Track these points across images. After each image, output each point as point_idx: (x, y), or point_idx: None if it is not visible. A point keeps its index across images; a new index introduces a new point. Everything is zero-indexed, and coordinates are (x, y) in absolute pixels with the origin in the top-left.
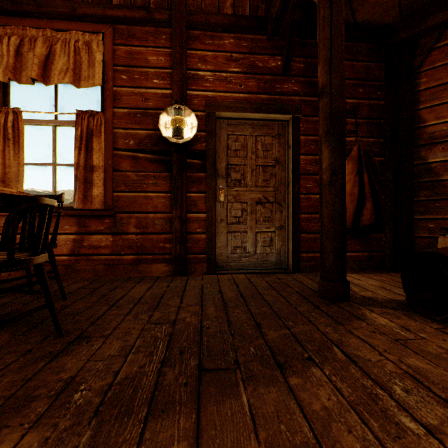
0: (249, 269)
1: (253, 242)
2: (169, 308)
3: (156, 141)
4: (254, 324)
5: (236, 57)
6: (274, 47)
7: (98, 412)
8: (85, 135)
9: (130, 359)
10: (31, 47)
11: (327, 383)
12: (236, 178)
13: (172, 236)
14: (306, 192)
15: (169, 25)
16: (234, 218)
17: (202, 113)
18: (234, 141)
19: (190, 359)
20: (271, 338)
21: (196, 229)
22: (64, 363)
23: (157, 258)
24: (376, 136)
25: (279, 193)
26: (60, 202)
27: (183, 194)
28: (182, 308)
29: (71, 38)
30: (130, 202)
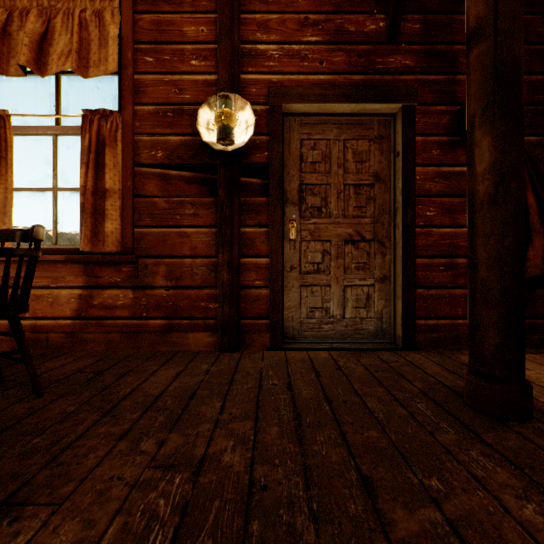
0: (334, 342)
1: (340, 301)
2: (199, 423)
3: (195, 151)
4: (358, 481)
5: (315, 19)
6: (374, 1)
7: None
8: (95, 145)
9: None
10: (23, 23)
11: None
12: (315, 205)
13: (218, 291)
14: (425, 223)
15: None
16: (311, 264)
17: (263, 107)
18: (310, 149)
19: None
20: (405, 538)
21: (253, 281)
22: None
23: (197, 324)
24: (541, 132)
25: (380, 226)
26: (38, 240)
27: (234, 228)
28: (221, 424)
29: (75, 7)
30: (158, 242)
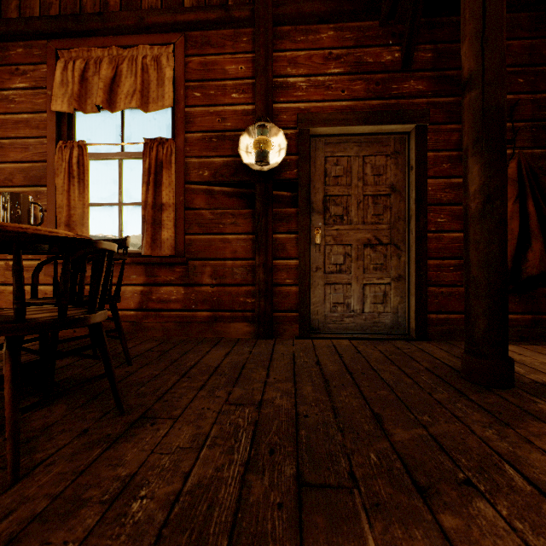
0: (354, 333)
1: (360, 297)
2: (253, 383)
3: (235, 170)
4: (371, 415)
5: (337, 53)
6: (390, 35)
7: (161, 537)
8: (154, 167)
9: (204, 455)
10: (97, 70)
11: (509, 534)
12: (337, 214)
13: (255, 288)
14: (436, 229)
15: (250, 24)
16: (334, 265)
17: (292, 131)
18: (333, 165)
19: (283, 464)
20: (400, 440)
21: (284, 279)
22: (123, 453)
23: (237, 316)
24: (545, 145)
25: (396, 232)
26: (125, 247)
27: (269, 235)
28: (269, 384)
29: (138, 54)
30: (204, 247)
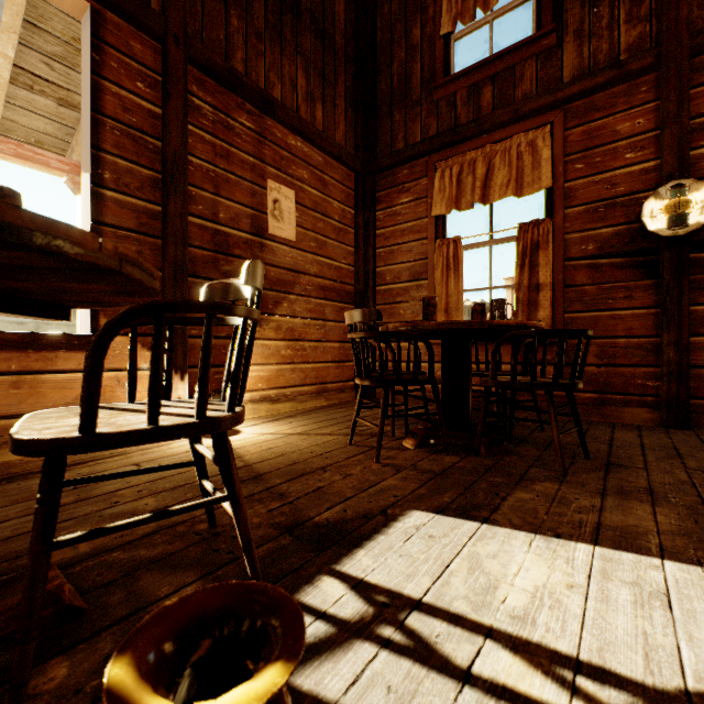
0: None
1: None
2: (703, 460)
3: (629, 239)
4: None
5: None
6: None
7: None
8: (529, 250)
9: (702, 491)
10: (470, 170)
11: None
12: None
13: (661, 370)
14: None
15: (653, 69)
16: None
17: None
18: None
19: None
20: None
21: None
22: (623, 477)
23: (632, 400)
24: None
25: None
26: None
27: (683, 308)
28: None
29: (511, 144)
30: (588, 325)
